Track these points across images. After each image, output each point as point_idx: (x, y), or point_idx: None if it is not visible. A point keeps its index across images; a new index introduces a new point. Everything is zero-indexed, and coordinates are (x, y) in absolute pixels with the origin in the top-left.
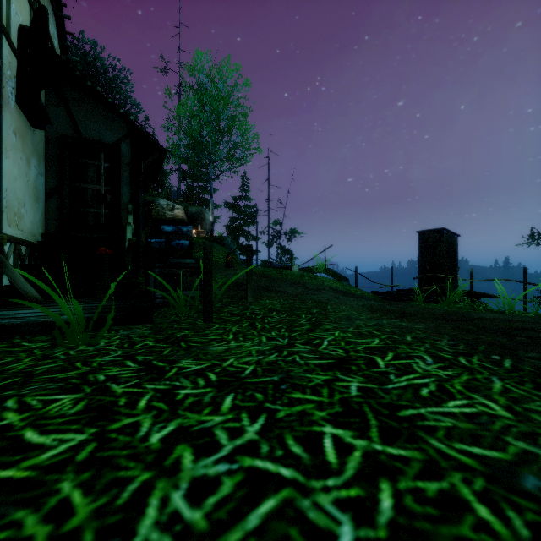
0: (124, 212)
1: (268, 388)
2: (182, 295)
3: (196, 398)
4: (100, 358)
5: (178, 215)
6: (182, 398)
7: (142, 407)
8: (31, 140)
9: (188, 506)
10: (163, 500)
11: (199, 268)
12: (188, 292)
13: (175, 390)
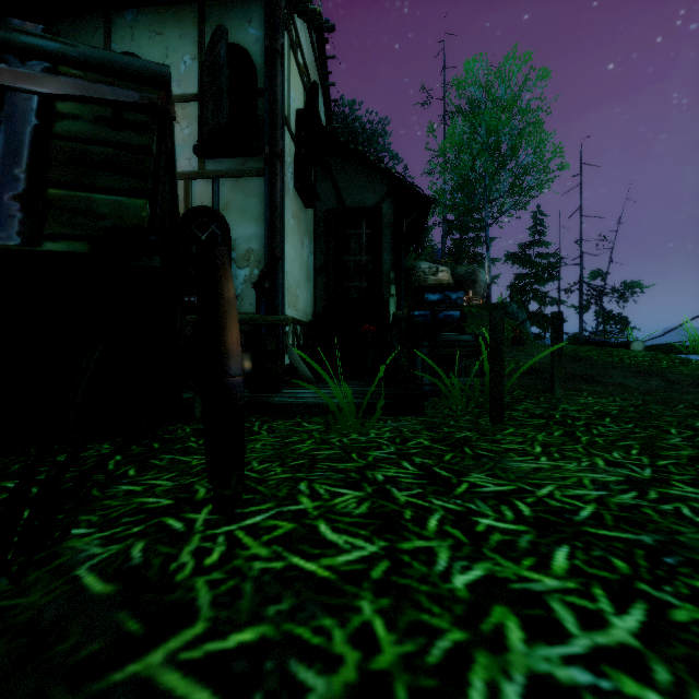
0: (385, 282)
1: (634, 554)
2: (456, 382)
3: (505, 537)
4: (373, 452)
5: (443, 279)
6: (484, 531)
7: (433, 529)
8: (304, 221)
9: None
10: (490, 688)
11: (478, 347)
12: (463, 379)
13: (471, 515)
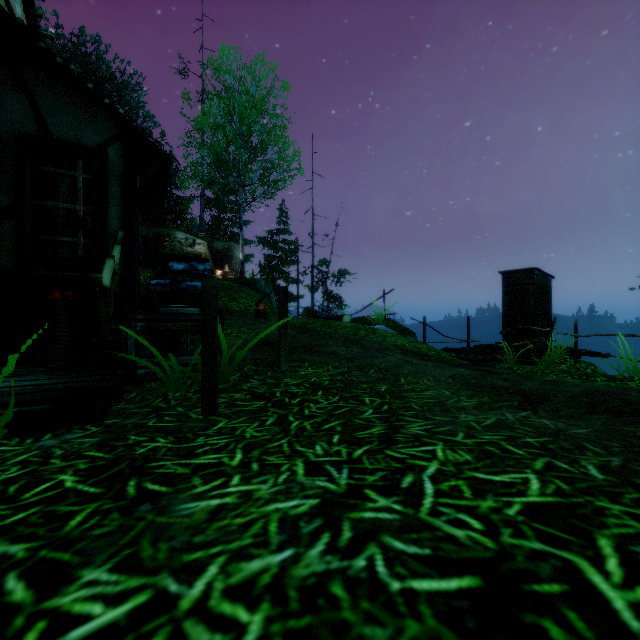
0: (113, 242)
1: None
2: (175, 364)
3: None
4: None
5: (200, 251)
6: None
7: None
8: None
9: None
10: None
11: None
12: (189, 358)
13: None
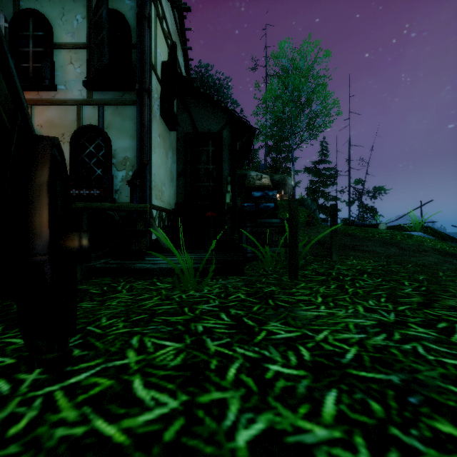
0: (225, 183)
1: (387, 395)
2: (268, 251)
3: (288, 383)
4: (202, 306)
5: (265, 183)
6: (271, 377)
7: (230, 379)
8: (168, 139)
9: None
10: None
11: (283, 227)
12: (273, 249)
13: (264, 362)
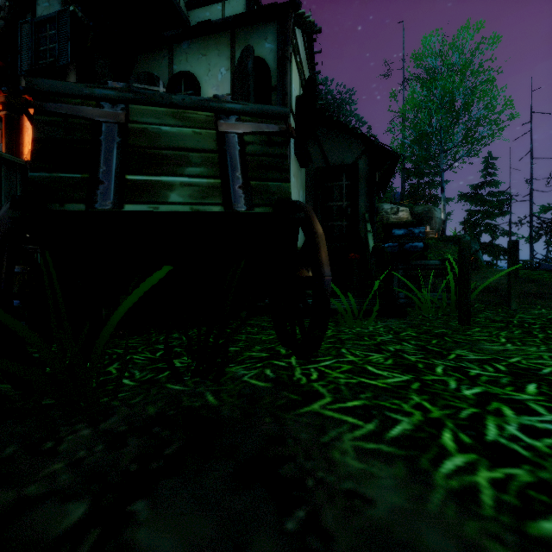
0: (361, 222)
1: None
2: (428, 296)
3: (491, 378)
4: (378, 337)
5: (403, 217)
6: (475, 375)
7: (440, 372)
8: (300, 178)
9: (525, 436)
10: (498, 426)
11: (444, 269)
12: (431, 294)
13: (463, 368)
